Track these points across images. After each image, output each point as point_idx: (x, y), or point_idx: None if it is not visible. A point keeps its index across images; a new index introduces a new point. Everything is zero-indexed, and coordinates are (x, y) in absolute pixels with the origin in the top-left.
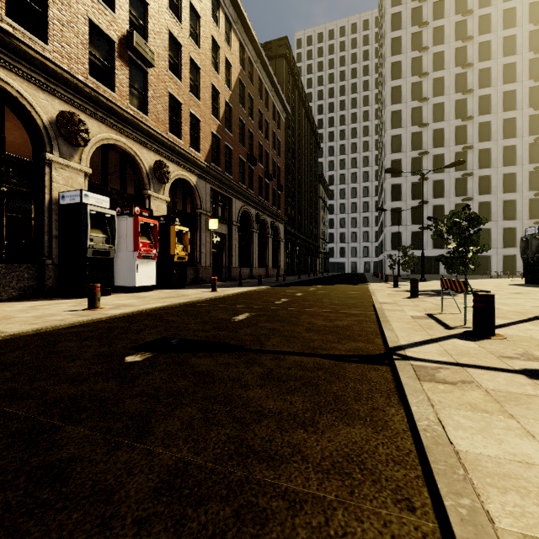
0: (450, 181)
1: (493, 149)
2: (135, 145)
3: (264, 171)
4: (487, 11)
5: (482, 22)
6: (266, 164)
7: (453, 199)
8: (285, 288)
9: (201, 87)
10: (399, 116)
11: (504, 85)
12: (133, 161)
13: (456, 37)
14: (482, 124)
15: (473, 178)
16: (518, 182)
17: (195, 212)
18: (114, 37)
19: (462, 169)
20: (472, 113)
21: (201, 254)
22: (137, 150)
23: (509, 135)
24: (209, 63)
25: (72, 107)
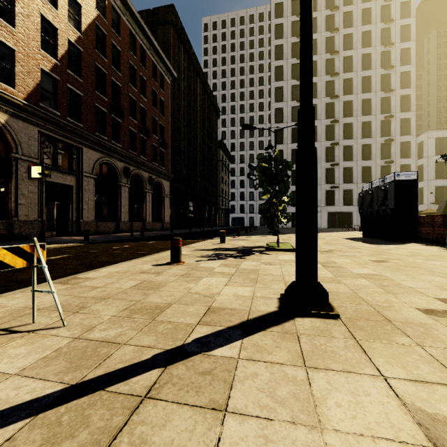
0: (322, 149)
1: (355, 124)
2: None
3: (138, 126)
4: (349, 9)
5: (346, 17)
6: (143, 120)
7: (324, 164)
8: (93, 245)
9: (18, 12)
10: (281, 92)
11: (363, 71)
12: None
13: (327, 28)
14: (346, 102)
15: (339, 147)
16: (373, 151)
17: (9, 157)
18: None
19: (331, 139)
20: (339, 93)
21: (18, 206)
22: None
23: (366, 112)
24: None
25: None
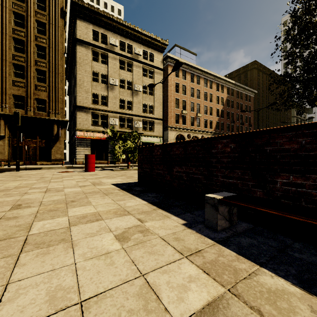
0: None
1: None
2: (197, 134)
3: (239, 123)
4: None
5: None
6: (241, 119)
7: None
8: None
9: (213, 111)
10: None
11: None
12: (197, 137)
13: None
14: None
15: None
16: None
17: None
18: (194, 116)
19: None
20: None
21: None
22: (198, 135)
23: None
24: (215, 103)
25: (188, 132)
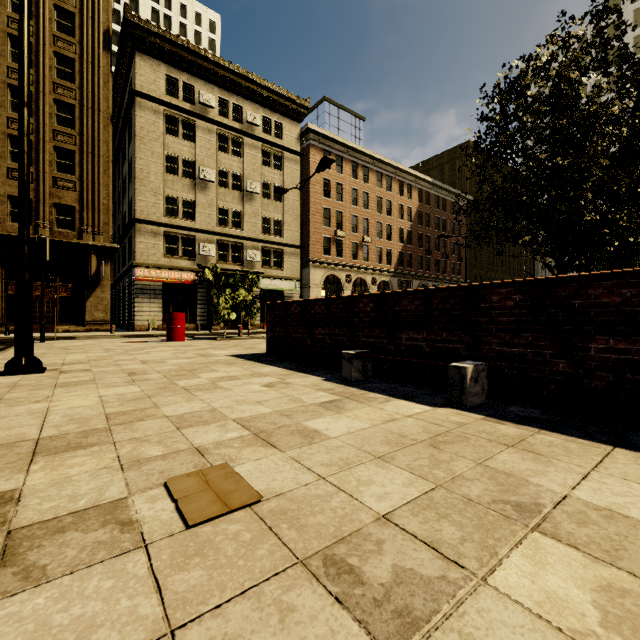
0: None
1: None
2: (364, 275)
3: (441, 254)
4: None
5: None
6: (444, 248)
7: None
8: None
9: (392, 233)
10: None
11: None
12: (364, 280)
13: None
14: None
15: None
16: None
17: None
18: (358, 242)
19: None
20: None
21: None
22: (365, 276)
23: None
24: (397, 219)
25: (347, 272)
